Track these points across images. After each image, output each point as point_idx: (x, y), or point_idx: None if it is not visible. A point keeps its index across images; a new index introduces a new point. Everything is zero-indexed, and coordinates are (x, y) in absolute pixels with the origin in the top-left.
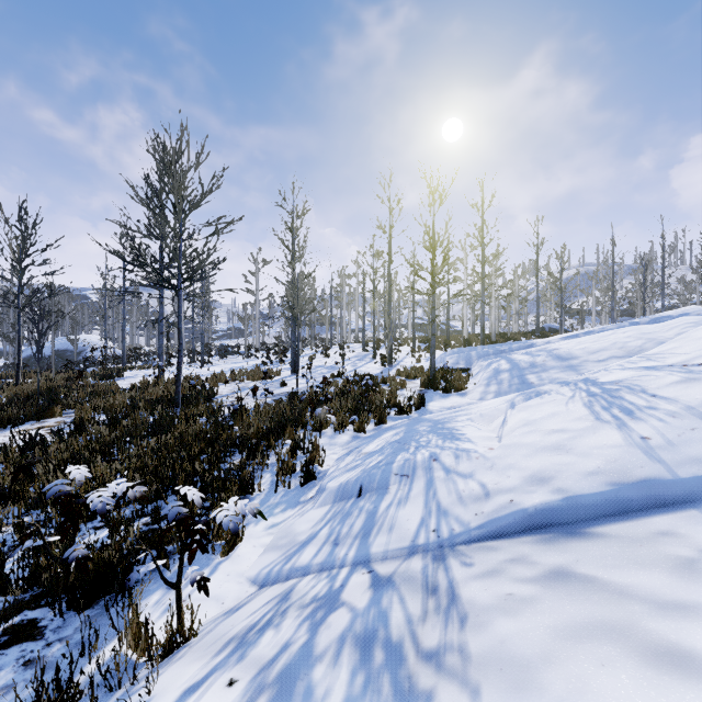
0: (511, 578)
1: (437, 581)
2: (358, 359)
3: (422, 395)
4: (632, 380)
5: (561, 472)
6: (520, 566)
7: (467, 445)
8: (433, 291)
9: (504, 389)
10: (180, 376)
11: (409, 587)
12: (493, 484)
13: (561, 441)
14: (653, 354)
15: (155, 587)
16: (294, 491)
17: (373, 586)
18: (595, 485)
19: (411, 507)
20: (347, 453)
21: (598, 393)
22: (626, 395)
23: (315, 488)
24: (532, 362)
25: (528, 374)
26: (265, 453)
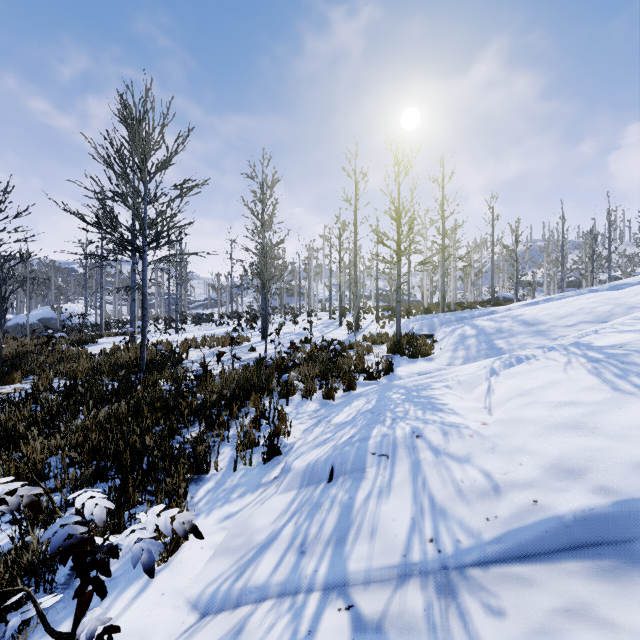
0: None
1: (451, 639)
2: (325, 326)
3: (391, 360)
4: (639, 343)
5: (594, 461)
6: (587, 629)
7: (454, 419)
8: (399, 259)
9: (472, 355)
10: (144, 341)
11: None
12: (500, 473)
13: (577, 417)
14: None
15: (62, 616)
16: (256, 470)
17: None
18: None
19: (396, 500)
20: (315, 423)
21: (601, 358)
22: None
23: (279, 466)
24: (498, 327)
25: (495, 339)
26: (226, 425)
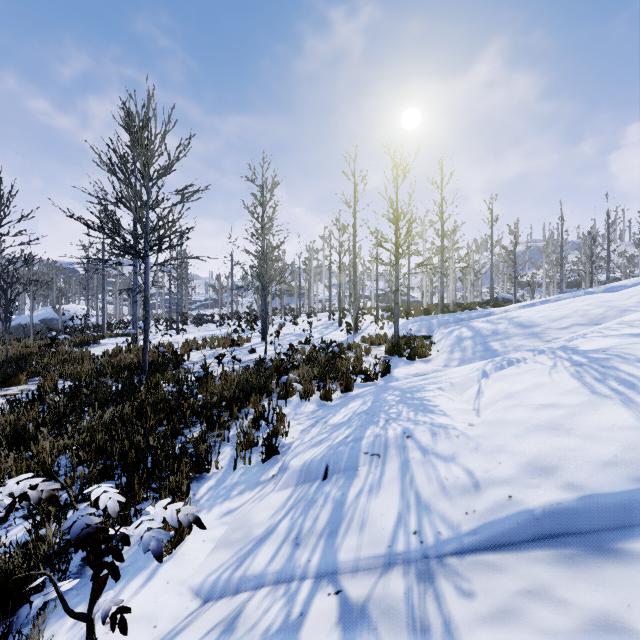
0: (537, 630)
1: (426, 618)
2: (324, 327)
3: (388, 362)
4: (620, 348)
5: (566, 460)
6: (544, 606)
7: (443, 420)
8: (397, 261)
9: (468, 356)
10: (147, 344)
11: (390, 627)
12: (481, 471)
13: (555, 419)
14: (634, 321)
15: (75, 601)
16: (255, 469)
17: (342, 621)
18: (617, 480)
19: (385, 497)
20: (312, 424)
21: (584, 362)
22: (620, 365)
23: (277, 465)
24: (494, 329)
25: (491, 341)
26: (226, 425)
